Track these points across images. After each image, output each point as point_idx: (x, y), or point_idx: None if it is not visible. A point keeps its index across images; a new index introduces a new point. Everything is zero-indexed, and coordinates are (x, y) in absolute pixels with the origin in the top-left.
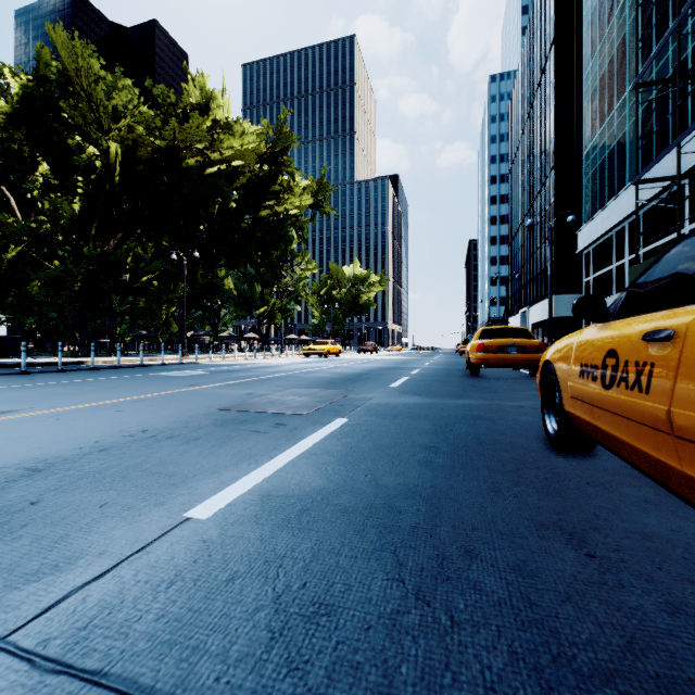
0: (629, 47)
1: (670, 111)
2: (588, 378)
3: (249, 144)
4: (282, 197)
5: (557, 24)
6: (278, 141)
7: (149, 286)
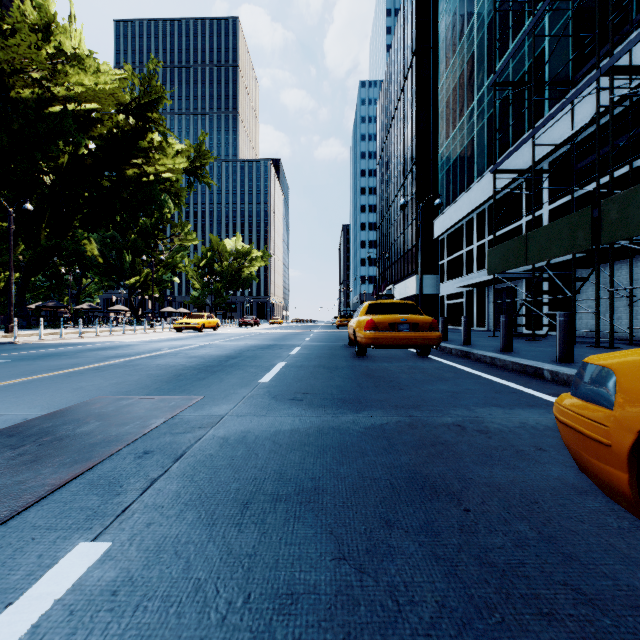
0: (477, 62)
1: (511, 119)
2: None
3: (105, 85)
4: (153, 156)
5: (418, 38)
6: (146, 93)
7: None
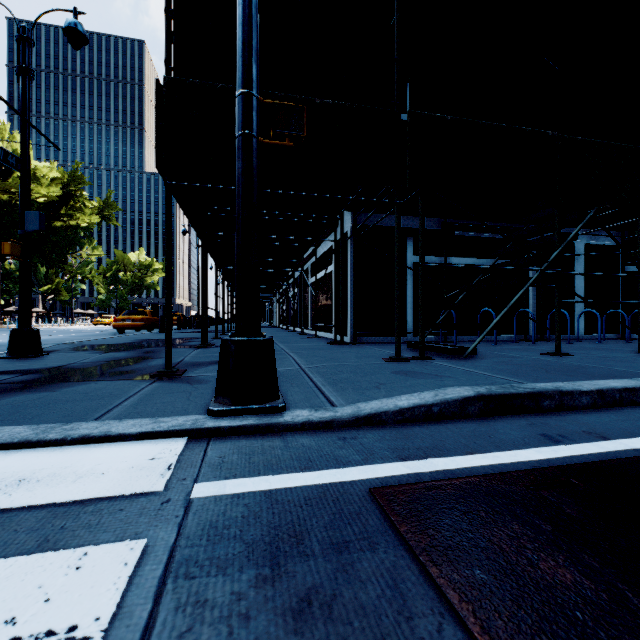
0: None
1: None
2: None
3: (52, 193)
4: (74, 214)
5: None
6: (72, 181)
7: None
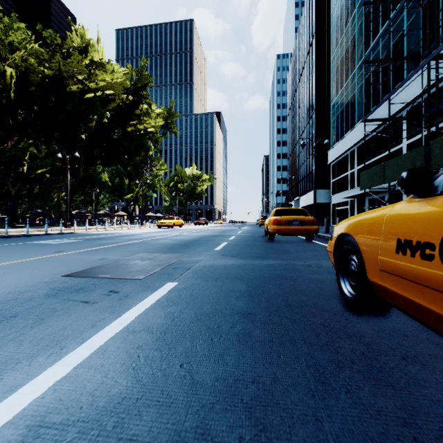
0: (357, 42)
1: (380, 81)
2: (413, 255)
3: (117, 79)
4: (143, 119)
5: (316, 25)
6: (139, 80)
7: (42, 177)
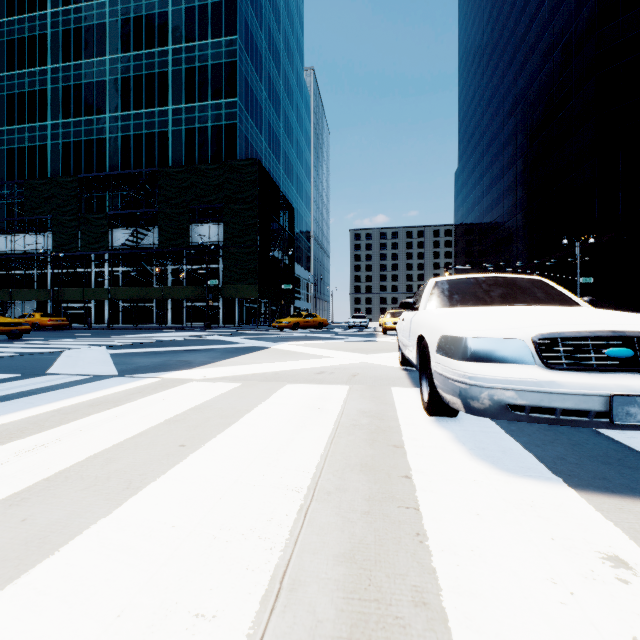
0: None
1: None
2: None
3: None
4: None
5: None
6: None
7: None
